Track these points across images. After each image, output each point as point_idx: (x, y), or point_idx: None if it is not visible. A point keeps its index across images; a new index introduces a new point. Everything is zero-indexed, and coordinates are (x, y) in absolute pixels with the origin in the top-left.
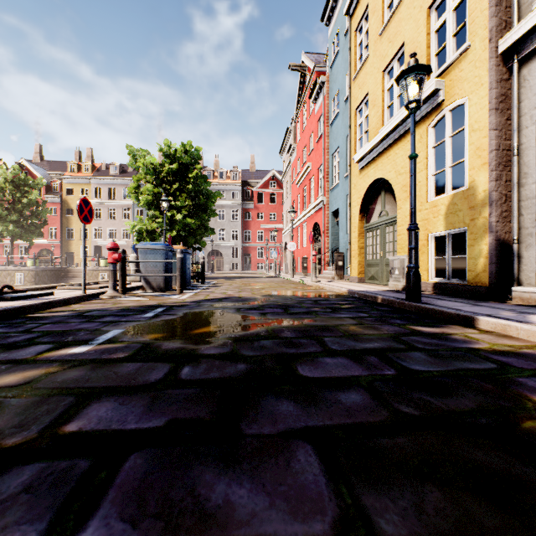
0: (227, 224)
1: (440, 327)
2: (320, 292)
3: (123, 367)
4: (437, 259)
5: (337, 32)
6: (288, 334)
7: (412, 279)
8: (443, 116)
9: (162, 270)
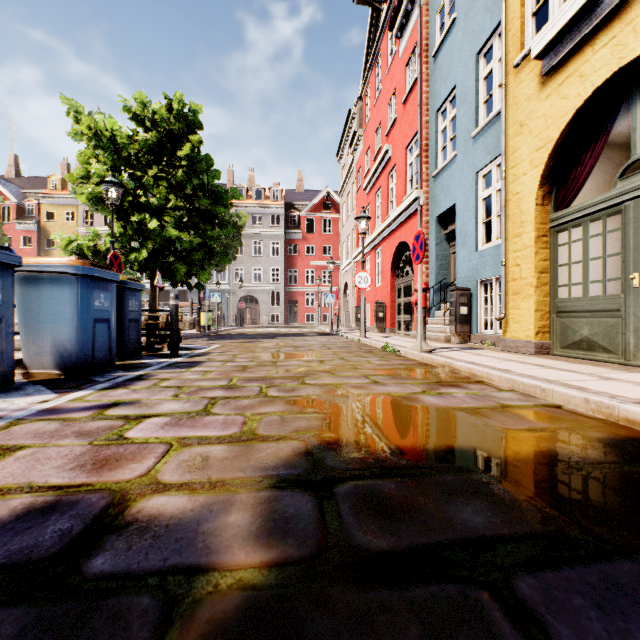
0: (265, 261)
1: None
2: (523, 417)
3: None
4: None
5: None
6: None
7: None
8: None
9: None
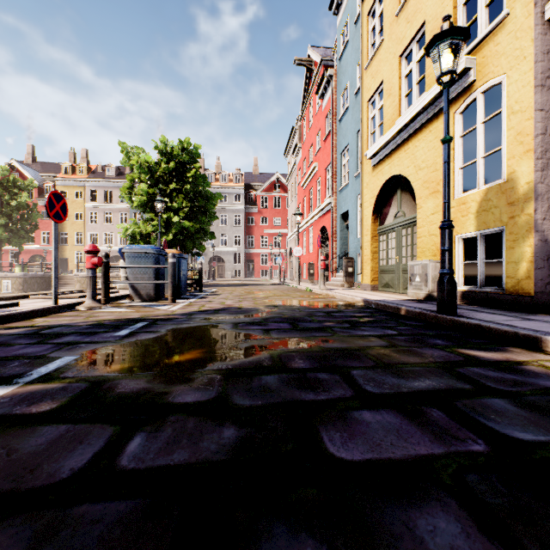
0: (229, 229)
1: (499, 350)
2: (331, 302)
3: (32, 435)
4: (465, 264)
5: (346, 20)
6: (300, 364)
7: (446, 287)
8: (473, 100)
9: (153, 276)
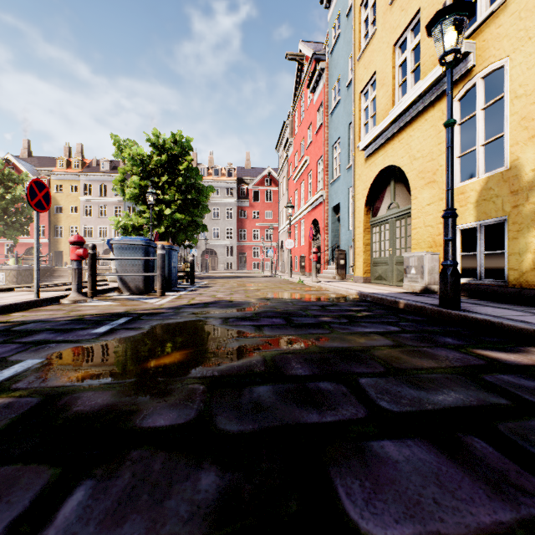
0: (222, 223)
1: (520, 351)
2: (324, 294)
3: None
4: (463, 255)
5: (338, 14)
6: (298, 369)
7: (449, 279)
8: (472, 86)
9: (142, 268)
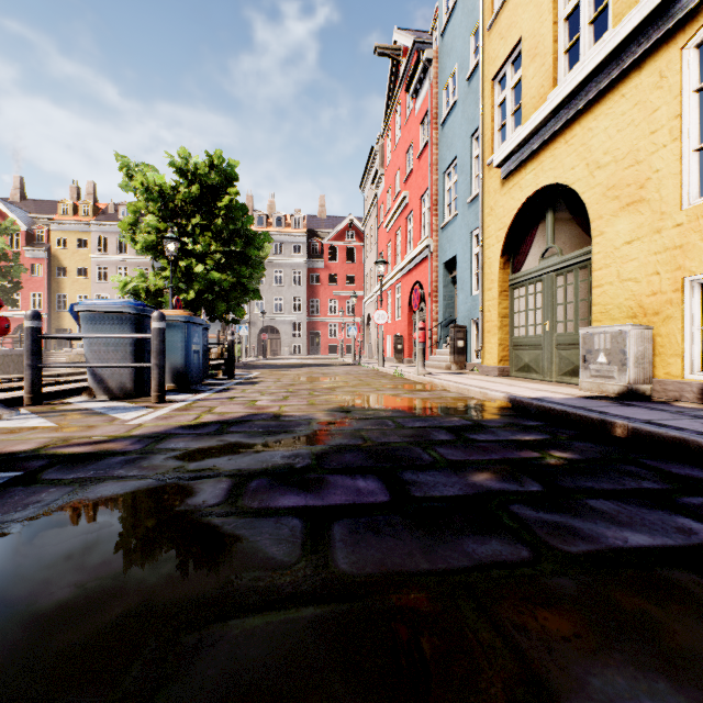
0: (286, 290)
1: None
2: (445, 399)
3: None
4: (701, 331)
5: None
6: None
7: None
8: None
9: (130, 354)
